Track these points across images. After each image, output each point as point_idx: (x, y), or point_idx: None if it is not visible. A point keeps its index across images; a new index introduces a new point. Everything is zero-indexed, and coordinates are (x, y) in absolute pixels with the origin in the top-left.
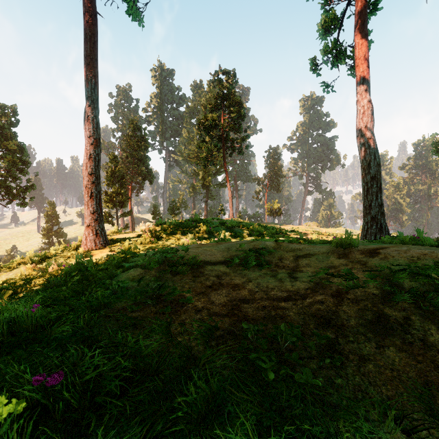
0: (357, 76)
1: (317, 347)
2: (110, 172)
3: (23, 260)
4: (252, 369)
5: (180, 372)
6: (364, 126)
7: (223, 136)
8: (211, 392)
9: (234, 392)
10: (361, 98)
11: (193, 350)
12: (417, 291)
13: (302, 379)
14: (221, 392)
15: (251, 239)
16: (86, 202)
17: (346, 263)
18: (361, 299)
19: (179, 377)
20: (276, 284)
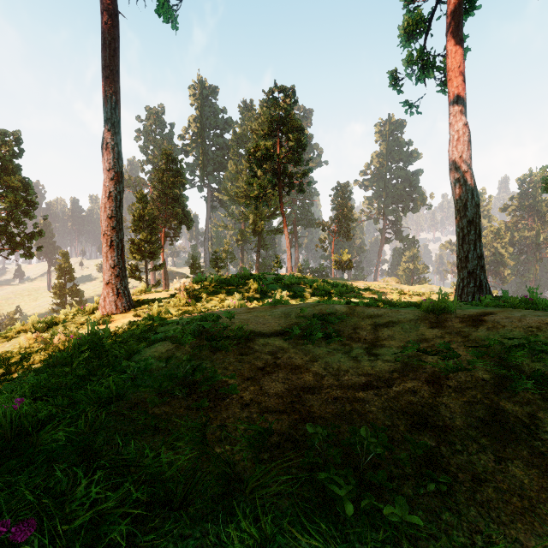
0: (450, 93)
1: (411, 461)
2: (137, 215)
3: (24, 327)
4: (321, 496)
5: (218, 504)
6: (459, 156)
7: (279, 169)
8: (262, 538)
9: (296, 535)
10: (454, 120)
11: (236, 468)
12: (542, 375)
13: (394, 517)
14: (277, 536)
15: (315, 299)
16: (105, 253)
17: (441, 334)
18: (466, 387)
19: (216, 511)
20: (350, 364)
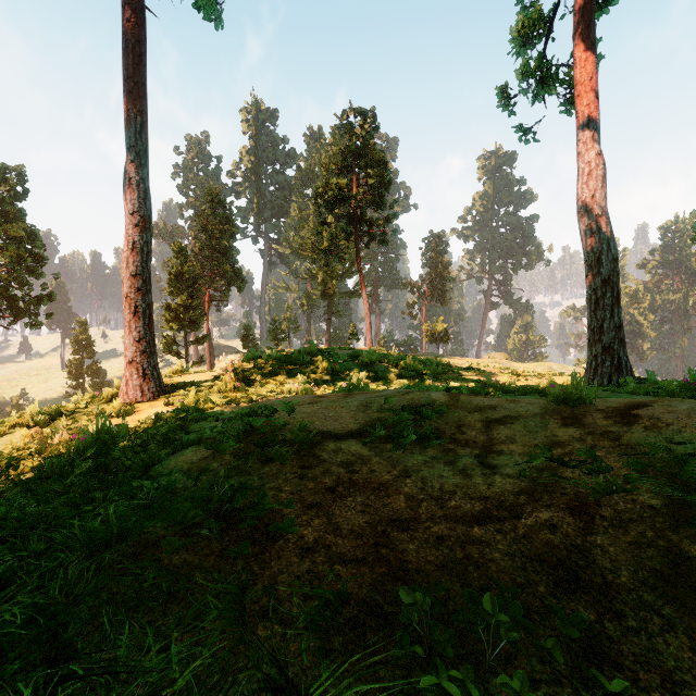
0: (579, 113)
1: (563, 648)
2: (174, 273)
3: (20, 420)
4: None
5: None
6: (591, 195)
7: (355, 214)
8: None
9: None
10: (585, 149)
11: (290, 666)
12: None
13: None
14: None
15: (402, 383)
16: (127, 323)
17: (580, 435)
18: (629, 519)
19: None
20: (457, 481)
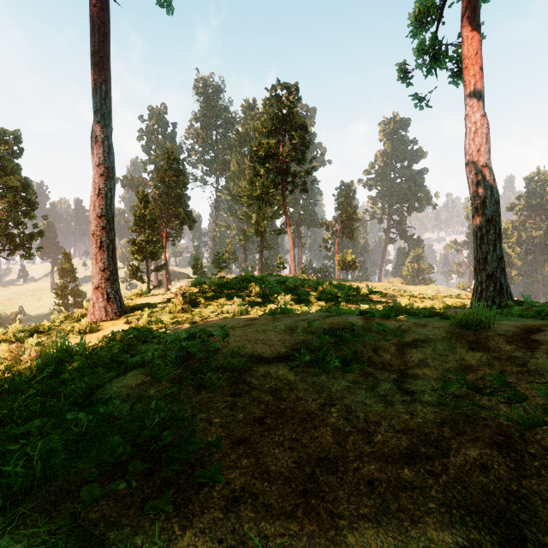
0: (466, 82)
1: None
2: (138, 215)
3: (4, 336)
4: None
5: None
6: (476, 150)
7: (282, 168)
8: None
9: None
10: (471, 111)
11: None
12: None
13: None
14: None
15: (321, 304)
16: (94, 255)
17: (487, 360)
18: None
19: None
20: (380, 410)
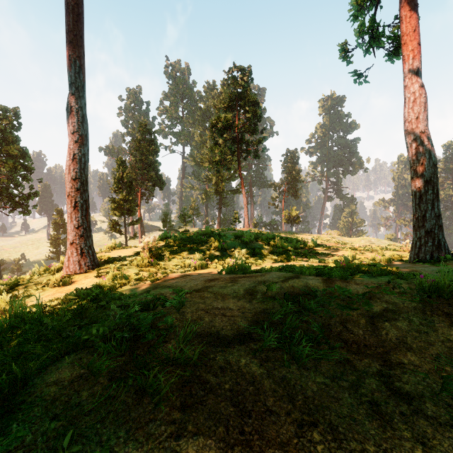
0: (405, 56)
1: None
2: (117, 178)
3: None
4: None
5: None
6: (415, 117)
7: (237, 138)
8: None
9: None
10: (410, 83)
11: None
12: None
13: None
14: None
15: (273, 257)
16: (69, 214)
17: None
18: None
19: None
20: (378, 436)
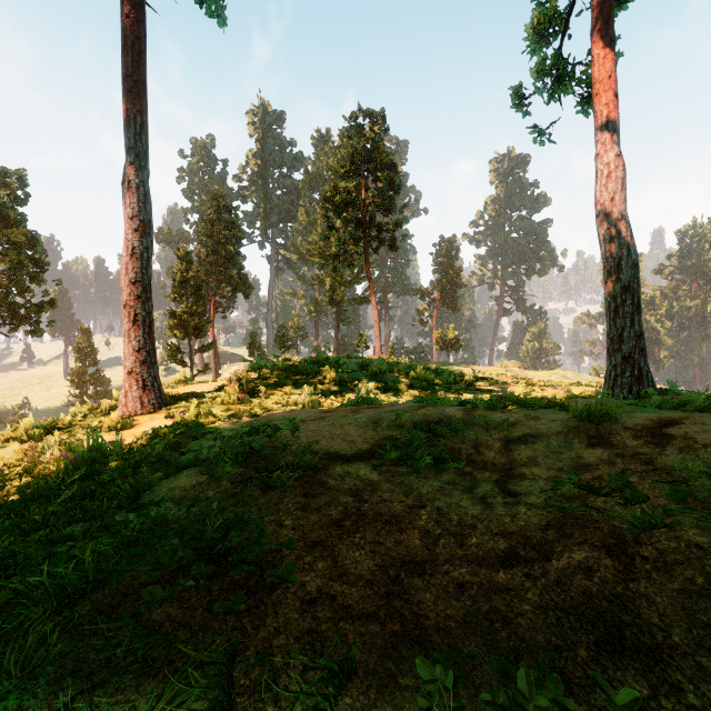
0: (597, 112)
1: None
2: (178, 279)
3: (14, 433)
4: None
5: None
6: (610, 198)
7: (364, 219)
8: None
9: None
10: (603, 150)
11: None
12: None
13: None
14: None
15: (413, 394)
16: (127, 332)
17: (609, 457)
18: (674, 560)
19: None
20: (476, 513)
